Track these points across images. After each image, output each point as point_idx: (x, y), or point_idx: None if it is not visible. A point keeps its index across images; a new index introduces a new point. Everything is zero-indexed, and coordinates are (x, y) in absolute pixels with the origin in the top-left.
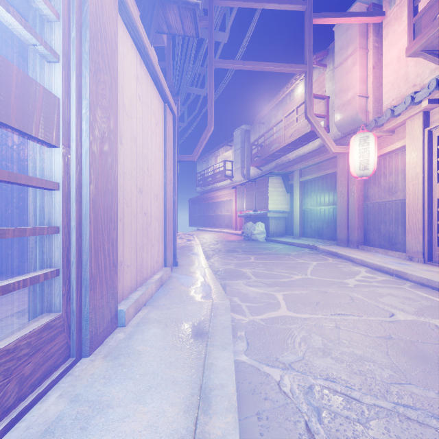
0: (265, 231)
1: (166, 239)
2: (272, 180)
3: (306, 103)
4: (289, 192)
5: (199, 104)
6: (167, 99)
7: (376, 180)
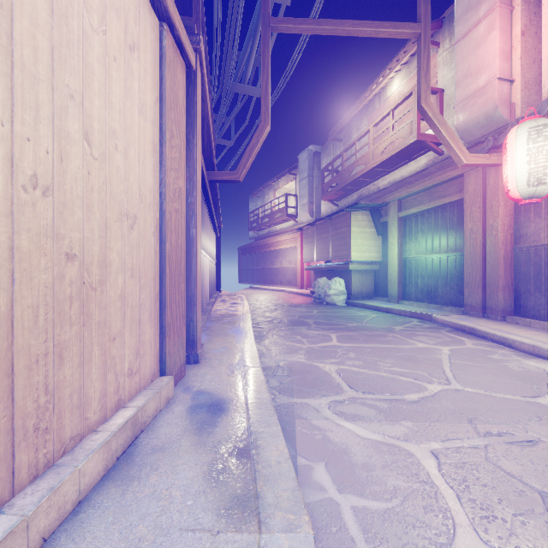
0: (345, 291)
1: (164, 314)
2: (356, 216)
3: (419, 86)
4: (381, 234)
5: (250, 111)
6: (162, 5)
7: (543, 208)
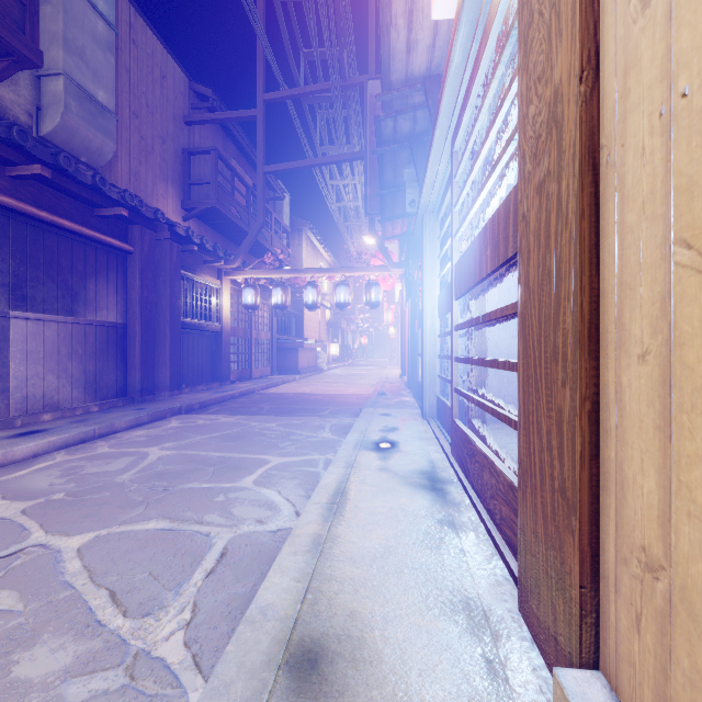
0: None
1: None
2: None
3: None
4: None
5: None
6: None
7: None
